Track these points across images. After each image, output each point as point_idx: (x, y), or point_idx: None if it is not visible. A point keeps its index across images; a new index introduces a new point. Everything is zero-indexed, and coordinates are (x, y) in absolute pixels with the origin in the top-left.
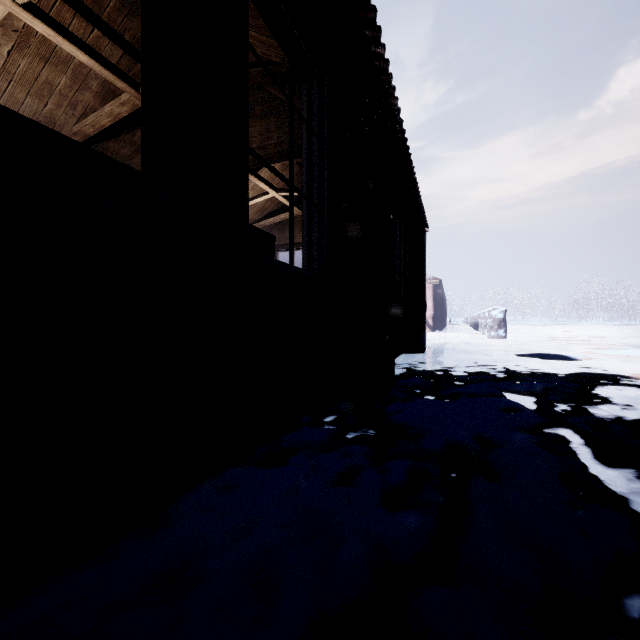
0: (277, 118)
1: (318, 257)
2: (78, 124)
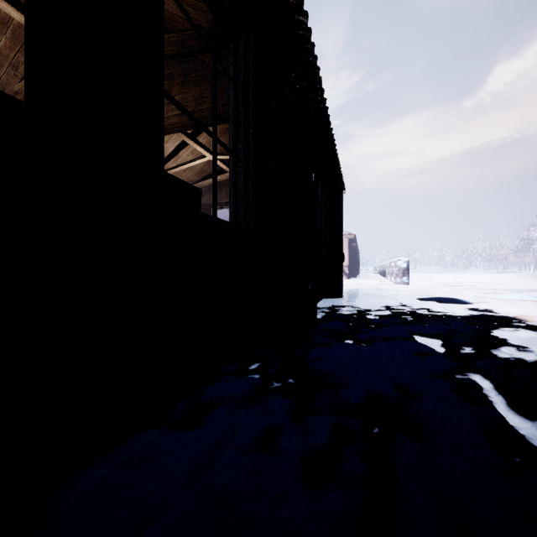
0: (210, 85)
1: (244, 210)
2: (19, 84)
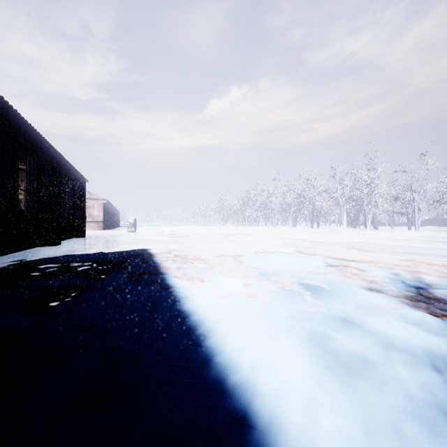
0: None
1: (33, 206)
2: None
